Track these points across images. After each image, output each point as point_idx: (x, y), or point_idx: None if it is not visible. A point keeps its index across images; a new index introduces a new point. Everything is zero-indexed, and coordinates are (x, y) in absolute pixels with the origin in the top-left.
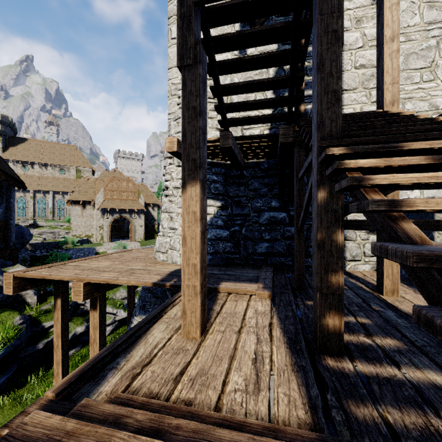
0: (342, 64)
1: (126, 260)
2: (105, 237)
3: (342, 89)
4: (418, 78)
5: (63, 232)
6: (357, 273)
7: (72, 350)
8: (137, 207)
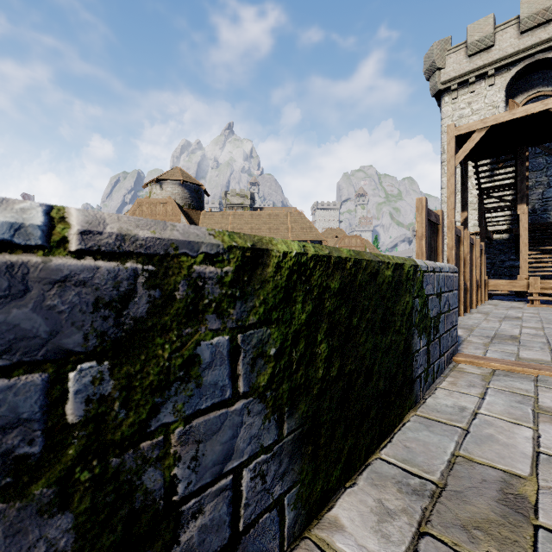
0: None
1: None
2: None
3: None
4: None
5: None
6: None
7: None
8: None
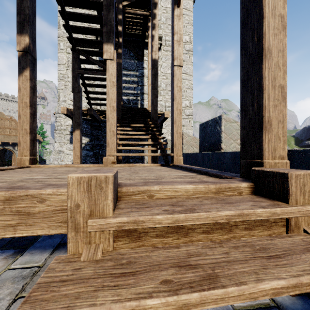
0: (144, 82)
1: None
2: None
3: (144, 93)
4: (170, 94)
5: None
6: None
7: None
8: None
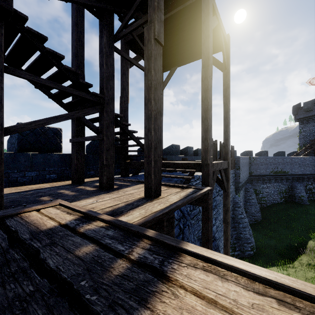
0: None
1: None
2: None
3: None
4: None
5: None
6: None
7: None
8: None
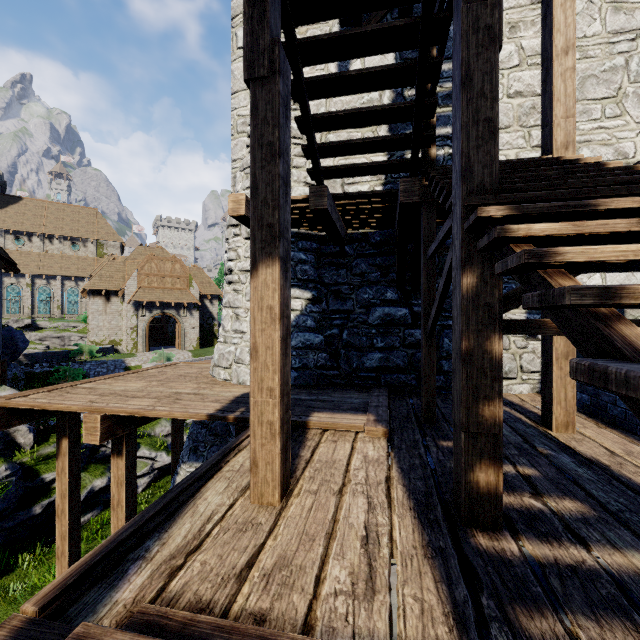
0: None
1: (169, 378)
2: (139, 344)
3: None
4: (599, 112)
5: (77, 337)
6: (511, 397)
7: (87, 514)
8: (188, 300)
